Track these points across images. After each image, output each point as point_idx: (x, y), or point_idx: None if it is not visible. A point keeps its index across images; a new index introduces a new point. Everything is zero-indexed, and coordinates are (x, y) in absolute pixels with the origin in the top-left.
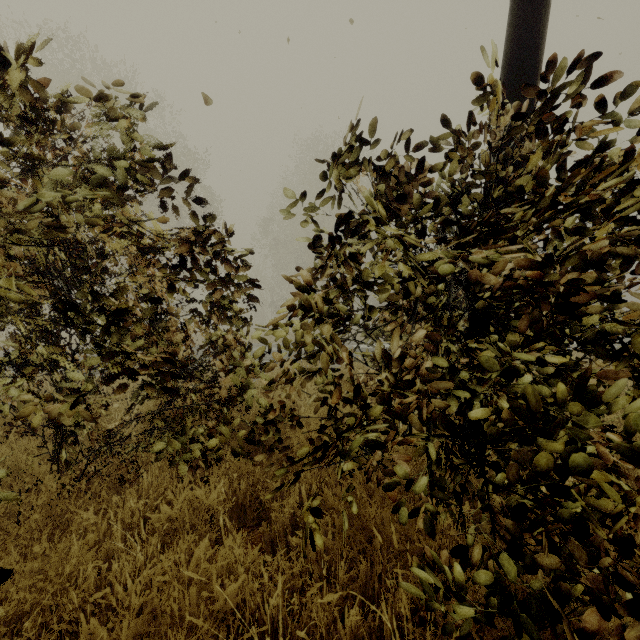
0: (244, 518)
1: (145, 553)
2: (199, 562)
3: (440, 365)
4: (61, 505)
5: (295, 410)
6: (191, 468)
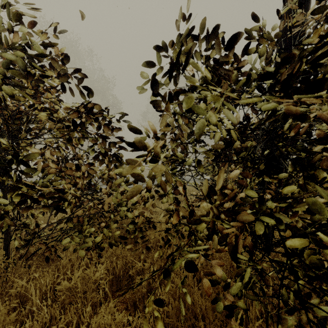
0: (120, 284)
1: (50, 314)
2: (84, 321)
3: (250, 195)
4: (6, 276)
5: (151, 219)
6: (89, 252)
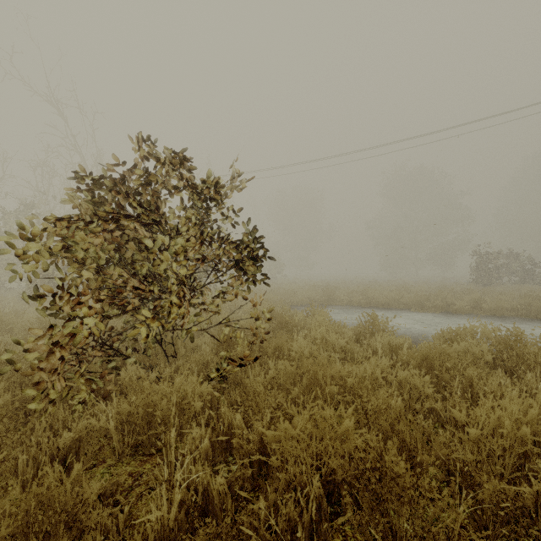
0: None
1: None
2: None
3: None
4: None
5: None
6: None
